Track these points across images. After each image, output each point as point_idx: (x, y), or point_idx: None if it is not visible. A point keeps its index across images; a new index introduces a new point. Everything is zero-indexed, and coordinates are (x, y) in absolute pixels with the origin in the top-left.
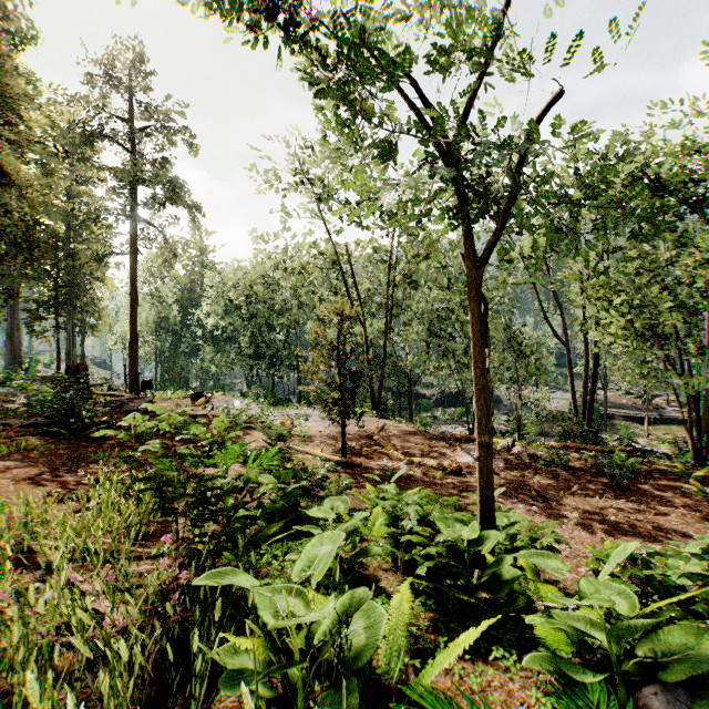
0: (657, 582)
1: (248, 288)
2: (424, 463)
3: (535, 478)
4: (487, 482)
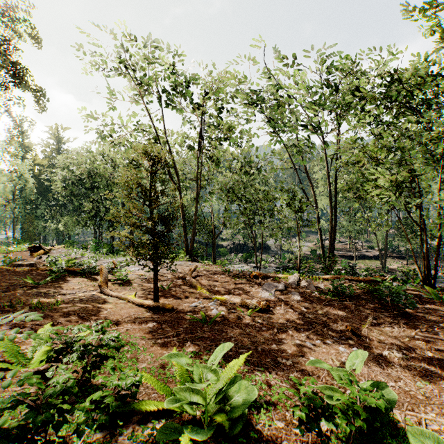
0: None
1: (93, 168)
2: (233, 301)
3: (331, 309)
4: None
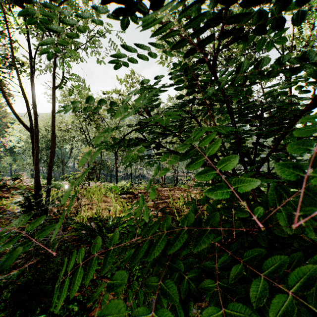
0: (129, 186)
1: None
2: None
3: None
4: (117, 181)
